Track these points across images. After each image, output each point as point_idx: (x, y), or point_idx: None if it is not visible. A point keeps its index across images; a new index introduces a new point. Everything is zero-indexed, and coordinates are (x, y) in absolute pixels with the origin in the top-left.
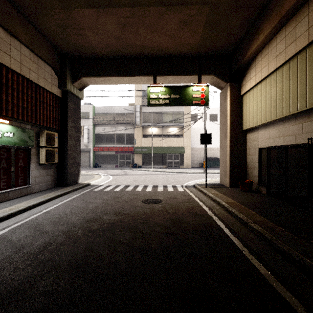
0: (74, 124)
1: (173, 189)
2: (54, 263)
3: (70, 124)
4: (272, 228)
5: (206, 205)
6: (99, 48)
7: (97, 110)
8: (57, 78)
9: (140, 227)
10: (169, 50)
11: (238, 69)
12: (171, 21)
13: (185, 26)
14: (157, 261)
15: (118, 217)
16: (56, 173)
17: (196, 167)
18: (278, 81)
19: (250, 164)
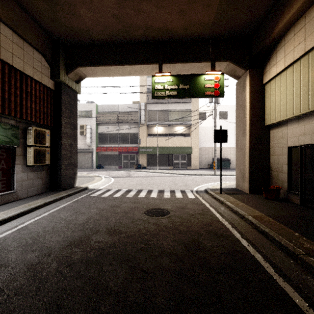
0: (69, 120)
1: (182, 194)
2: None
3: (64, 121)
4: None
5: (226, 219)
6: (96, 31)
7: (100, 109)
8: (49, 67)
9: (139, 258)
10: (178, 32)
11: (261, 51)
12: None
13: None
14: None
15: (112, 239)
16: (49, 176)
17: (204, 168)
18: None
19: (275, 166)
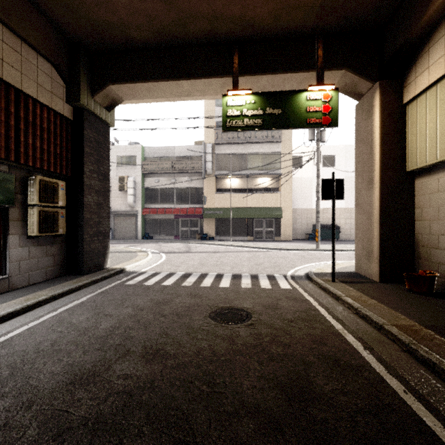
0: (96, 167)
1: (270, 282)
2: None
3: (88, 167)
4: None
5: (350, 331)
6: (134, 25)
7: (147, 153)
8: (64, 84)
9: (197, 418)
10: (264, 23)
11: (402, 49)
12: None
13: None
14: None
15: (149, 370)
16: (65, 251)
17: (300, 239)
18: None
19: (425, 237)
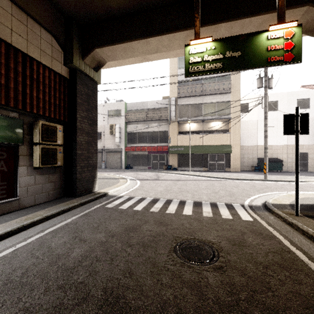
0: (86, 114)
1: (230, 212)
2: None
3: (80, 114)
4: None
5: None
6: None
7: (128, 107)
8: (62, 51)
9: None
10: None
11: None
12: None
13: None
14: None
15: None
16: (64, 179)
17: (246, 170)
18: None
19: None
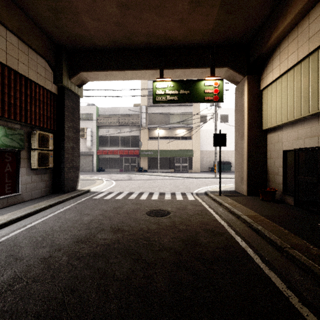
0: (71, 124)
1: (183, 197)
2: (14, 317)
3: (67, 125)
4: (319, 256)
5: (223, 219)
6: (98, 37)
7: (100, 111)
8: (52, 72)
9: (142, 252)
10: (178, 39)
11: (258, 59)
12: (180, 1)
13: (197, 7)
14: (164, 317)
15: (116, 236)
16: (52, 178)
17: (205, 171)
18: (310, 69)
19: (272, 168)
